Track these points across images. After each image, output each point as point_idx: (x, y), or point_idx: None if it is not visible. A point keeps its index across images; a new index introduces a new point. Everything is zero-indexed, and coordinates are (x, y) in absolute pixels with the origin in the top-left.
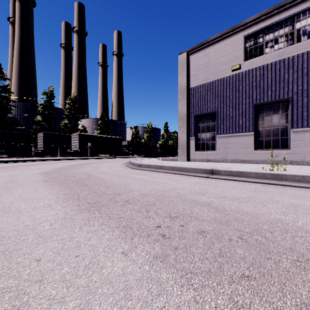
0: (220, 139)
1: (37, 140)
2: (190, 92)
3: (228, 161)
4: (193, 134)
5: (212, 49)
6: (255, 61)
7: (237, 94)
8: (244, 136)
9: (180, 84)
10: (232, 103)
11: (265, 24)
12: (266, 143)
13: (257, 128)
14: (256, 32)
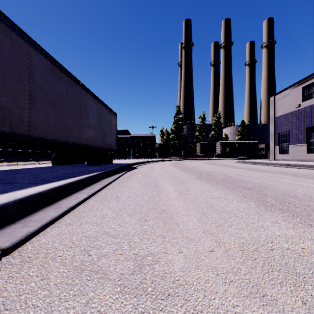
0: (290, 147)
1: (196, 148)
2: (276, 119)
3: (294, 160)
4: (277, 144)
5: (287, 94)
6: (306, 102)
7: (298, 121)
8: (302, 146)
9: (270, 115)
10: (296, 126)
11: (311, 81)
12: (313, 149)
13: (309, 141)
14: (309, 85)
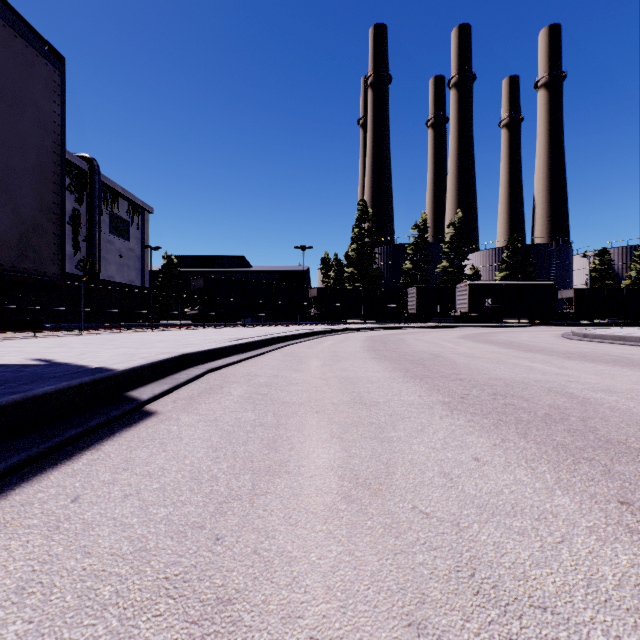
0: None
1: (405, 299)
2: None
3: None
4: None
5: None
6: None
7: None
8: None
9: None
10: None
11: None
12: None
13: None
14: None
